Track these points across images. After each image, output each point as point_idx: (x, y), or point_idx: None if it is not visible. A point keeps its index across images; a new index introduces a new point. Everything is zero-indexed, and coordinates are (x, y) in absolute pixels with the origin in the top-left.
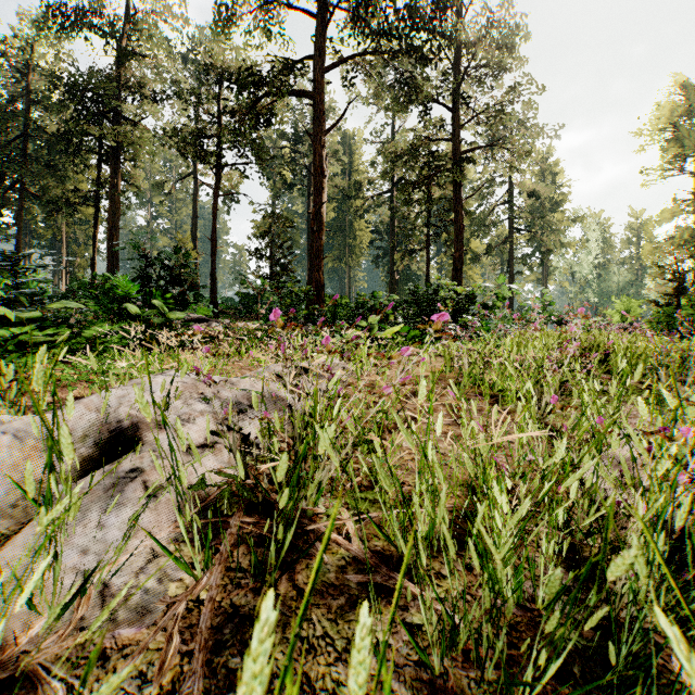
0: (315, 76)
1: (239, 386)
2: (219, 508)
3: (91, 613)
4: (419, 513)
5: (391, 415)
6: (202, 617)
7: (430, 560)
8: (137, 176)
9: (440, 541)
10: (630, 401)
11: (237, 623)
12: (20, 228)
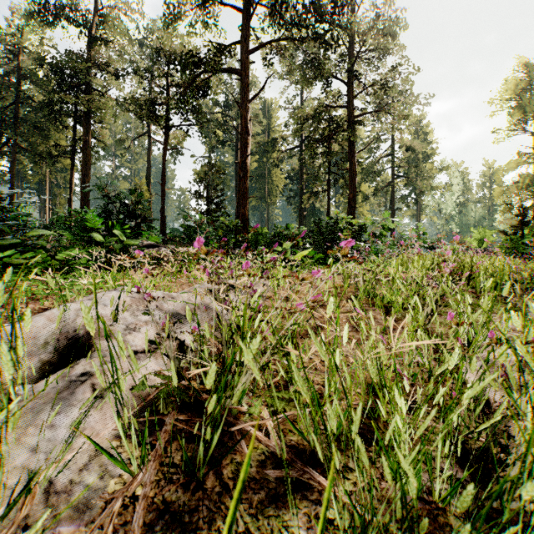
0: (241, 57)
1: (178, 299)
2: (158, 406)
3: (36, 510)
4: (332, 421)
5: (302, 323)
6: (135, 515)
7: (345, 472)
8: (104, 134)
9: (346, 435)
10: (499, 312)
11: (167, 519)
12: (13, 175)
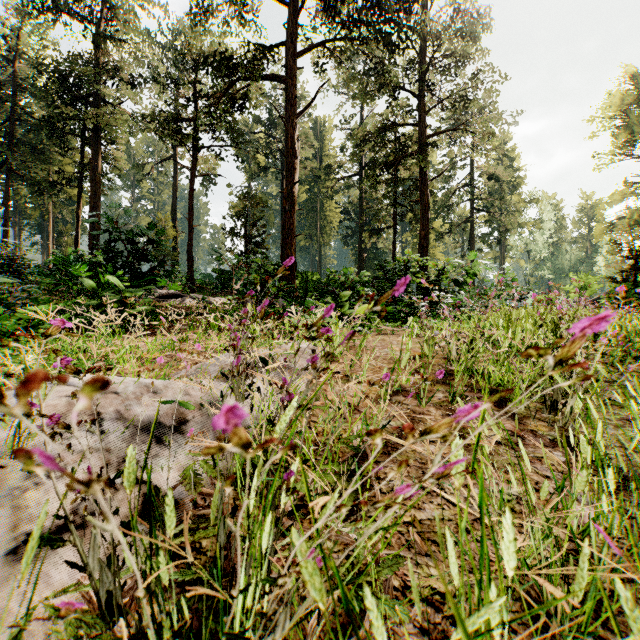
0: (287, 61)
1: (165, 394)
2: None
3: None
4: None
5: None
6: None
7: None
8: (118, 158)
9: None
10: None
11: None
12: (7, 208)
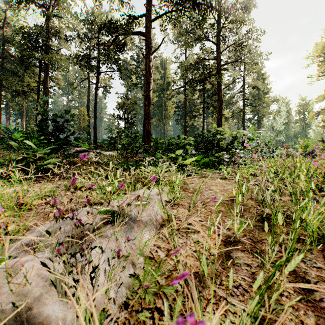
0: (146, 25)
1: None
2: None
3: None
4: None
5: None
6: None
7: None
8: (58, 78)
9: None
10: None
11: None
12: (0, 104)
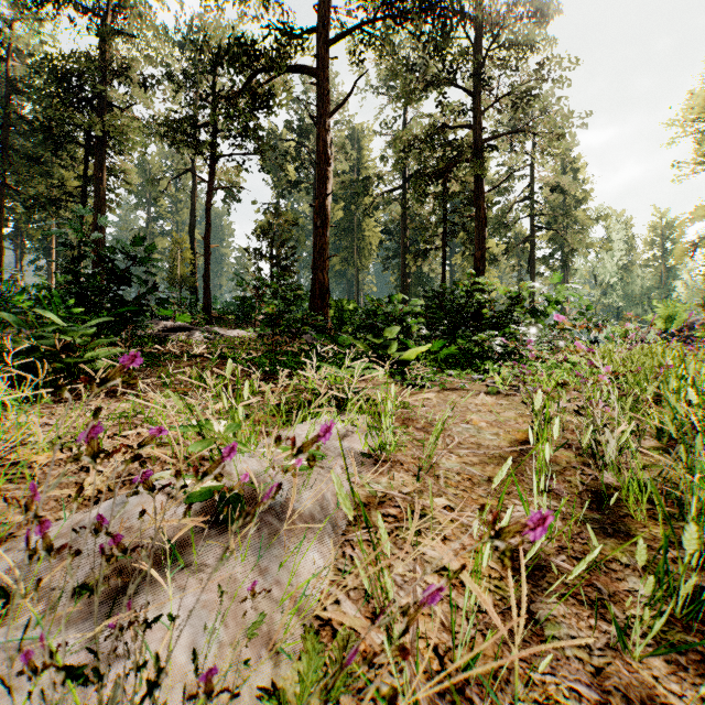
0: (319, 51)
1: None
2: None
3: None
4: None
5: None
6: None
7: None
8: (127, 170)
9: None
10: None
11: None
12: (1, 227)
